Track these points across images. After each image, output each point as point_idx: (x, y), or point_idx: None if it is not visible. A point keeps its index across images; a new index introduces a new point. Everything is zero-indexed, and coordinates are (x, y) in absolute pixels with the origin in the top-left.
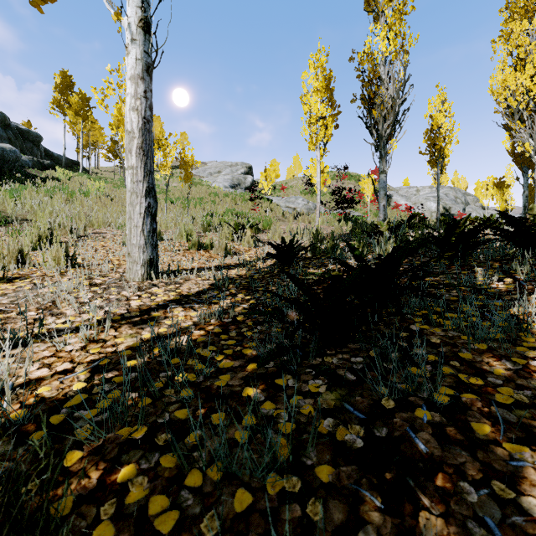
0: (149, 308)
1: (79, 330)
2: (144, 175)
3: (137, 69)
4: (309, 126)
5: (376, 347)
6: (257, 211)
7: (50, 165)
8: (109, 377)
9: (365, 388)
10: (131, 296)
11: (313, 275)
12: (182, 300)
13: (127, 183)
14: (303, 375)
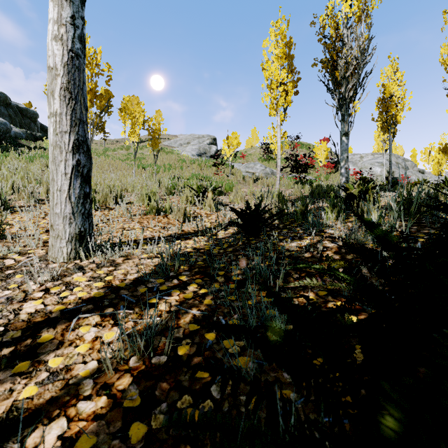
0: (44, 320)
1: None
2: (71, 124)
3: None
4: (270, 92)
5: None
6: (220, 175)
7: (42, 137)
8: None
9: None
10: (34, 290)
11: (288, 251)
12: (106, 297)
13: (50, 135)
14: None
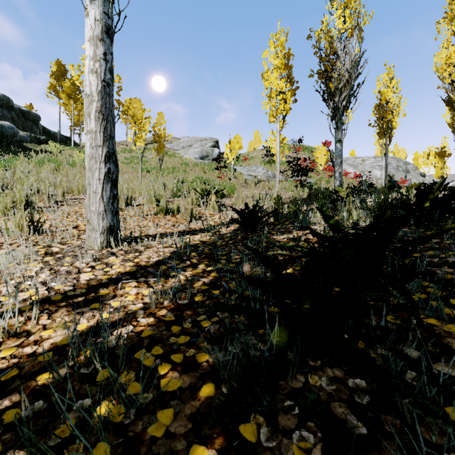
0: (99, 283)
1: (4, 316)
2: (103, 140)
3: (96, 30)
4: (270, 100)
5: (422, 408)
6: (222, 179)
7: (45, 140)
8: (2, 408)
9: (386, 454)
10: (83, 267)
11: (278, 242)
12: (138, 272)
13: (86, 148)
14: (281, 415)
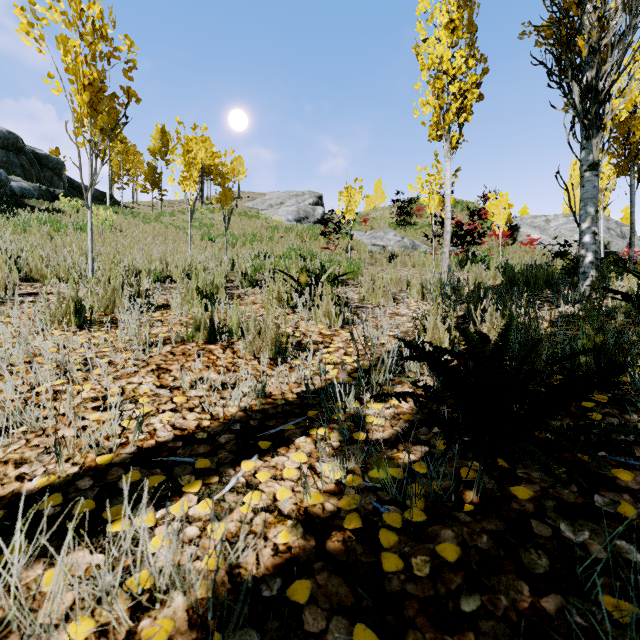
0: None
1: None
2: None
3: None
4: (434, 93)
5: None
6: (333, 251)
7: (63, 195)
8: None
9: None
10: None
11: None
12: None
13: None
14: None
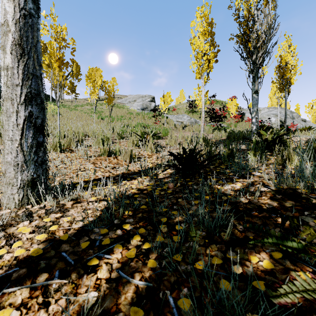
0: None
1: None
2: (23, 78)
3: None
4: (196, 60)
5: None
6: (158, 124)
7: None
8: None
9: None
10: None
11: (224, 195)
12: (44, 256)
13: (3, 88)
14: None
